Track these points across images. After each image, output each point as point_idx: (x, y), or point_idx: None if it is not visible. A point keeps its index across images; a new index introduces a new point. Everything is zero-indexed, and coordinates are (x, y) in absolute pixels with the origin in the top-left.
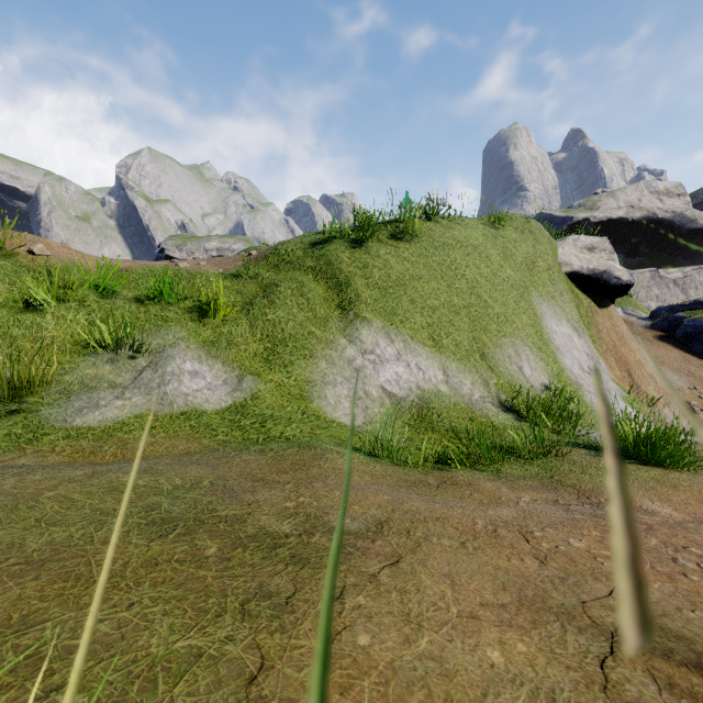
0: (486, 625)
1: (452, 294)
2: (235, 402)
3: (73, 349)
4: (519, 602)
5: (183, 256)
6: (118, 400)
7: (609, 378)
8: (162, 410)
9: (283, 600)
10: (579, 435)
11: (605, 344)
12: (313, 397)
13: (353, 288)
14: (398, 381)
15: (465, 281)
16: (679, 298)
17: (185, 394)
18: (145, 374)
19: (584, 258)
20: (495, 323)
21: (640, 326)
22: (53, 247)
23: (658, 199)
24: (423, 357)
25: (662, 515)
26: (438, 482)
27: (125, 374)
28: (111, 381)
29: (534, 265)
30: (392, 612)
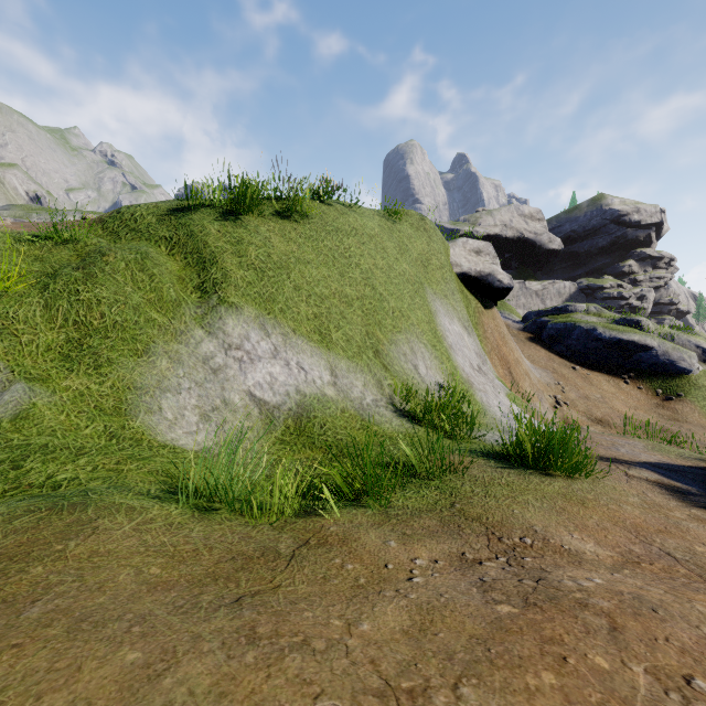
0: None
1: (344, 284)
2: None
3: None
4: None
5: None
6: None
7: (494, 376)
8: None
9: None
10: (475, 439)
11: (490, 343)
12: (138, 410)
13: (220, 266)
14: (272, 384)
15: (359, 271)
16: (539, 307)
17: None
18: None
19: (473, 260)
20: (391, 318)
21: (515, 329)
22: None
23: (524, 221)
24: (307, 354)
25: (590, 558)
26: (295, 546)
27: None
28: None
29: (428, 262)
30: None
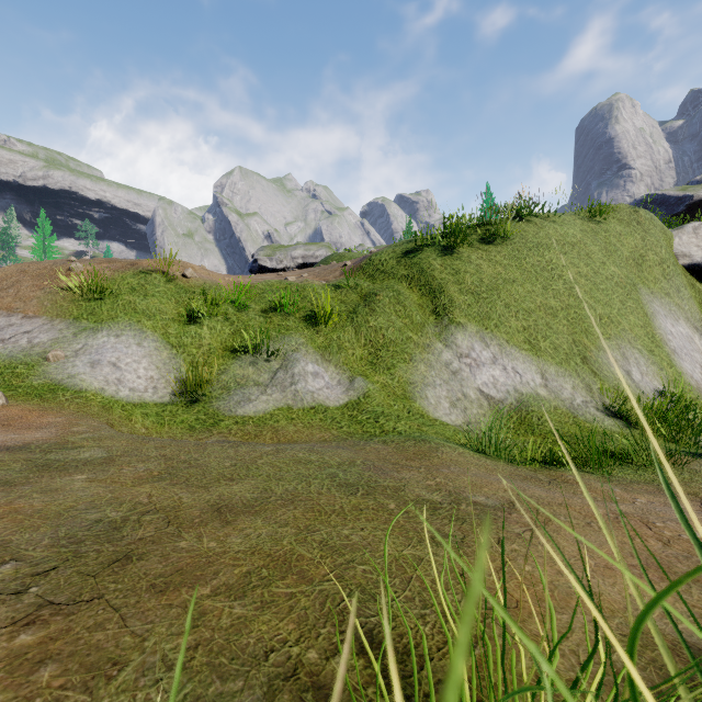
0: (620, 574)
1: (548, 296)
2: (351, 400)
3: (223, 354)
4: (646, 565)
5: (273, 265)
6: (263, 395)
7: None
8: (295, 404)
9: (459, 540)
10: (701, 446)
11: None
12: (415, 397)
13: (446, 294)
14: (495, 384)
15: (562, 282)
16: None
17: (311, 392)
18: (279, 374)
19: None
20: (598, 325)
21: None
22: (196, 270)
23: None
24: (519, 361)
25: None
26: (549, 479)
27: (264, 374)
28: (255, 380)
29: (643, 259)
30: (542, 557)
